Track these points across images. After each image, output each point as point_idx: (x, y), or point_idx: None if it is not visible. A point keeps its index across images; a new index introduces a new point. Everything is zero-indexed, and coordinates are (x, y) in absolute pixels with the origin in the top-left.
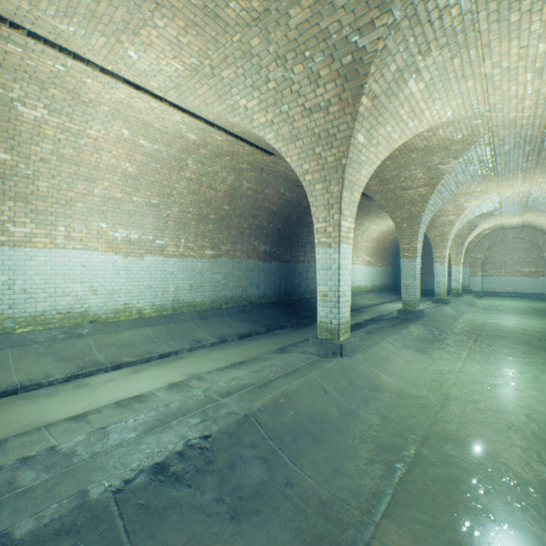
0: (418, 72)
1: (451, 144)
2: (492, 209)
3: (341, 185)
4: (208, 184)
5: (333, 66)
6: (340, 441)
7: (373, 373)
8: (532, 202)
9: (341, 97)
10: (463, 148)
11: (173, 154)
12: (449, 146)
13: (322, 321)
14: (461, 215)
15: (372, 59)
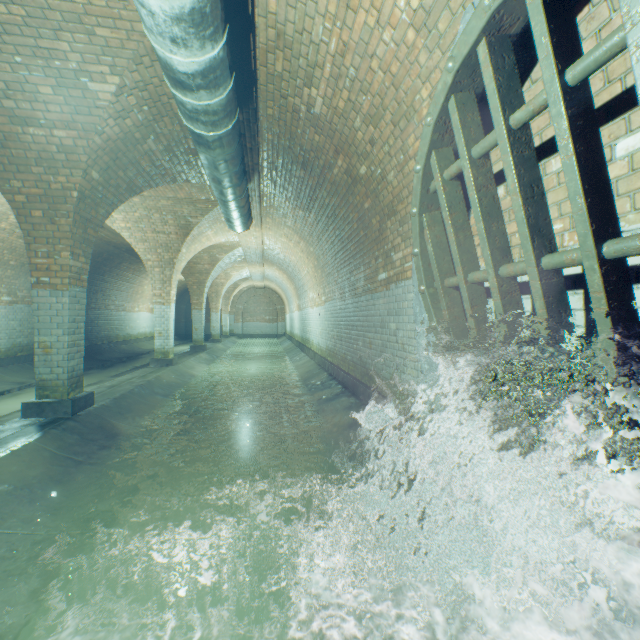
0: (212, 229)
1: (224, 247)
2: (247, 276)
3: (173, 272)
4: (20, 234)
5: (176, 222)
6: (188, 386)
7: (190, 371)
8: (267, 276)
9: (178, 233)
10: (230, 250)
11: (1, 210)
12: (223, 247)
13: (159, 348)
14: (229, 280)
15: (195, 226)
